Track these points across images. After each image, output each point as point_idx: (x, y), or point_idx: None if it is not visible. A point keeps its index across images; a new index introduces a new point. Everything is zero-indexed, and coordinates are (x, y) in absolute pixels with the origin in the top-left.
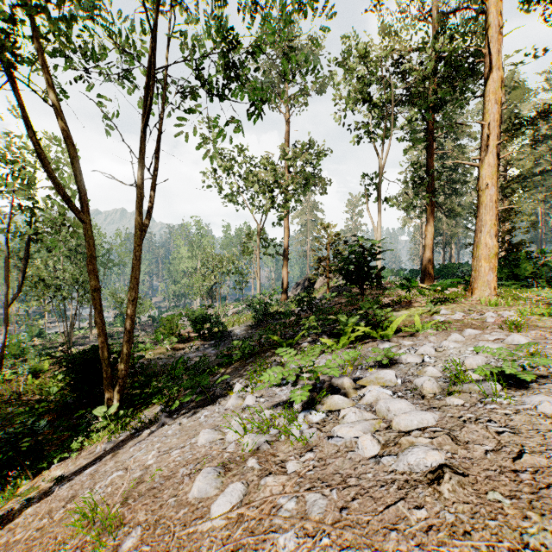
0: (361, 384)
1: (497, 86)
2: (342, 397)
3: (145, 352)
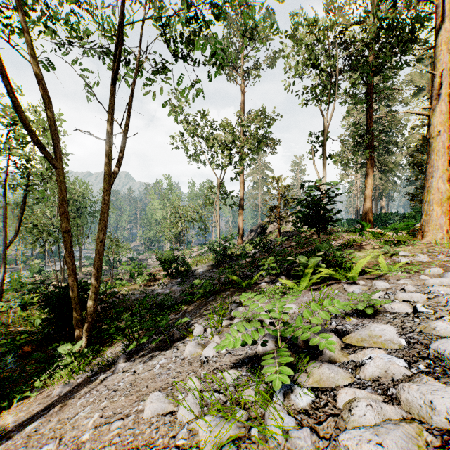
0: (350, 342)
1: (448, 36)
2: (334, 366)
3: (121, 288)
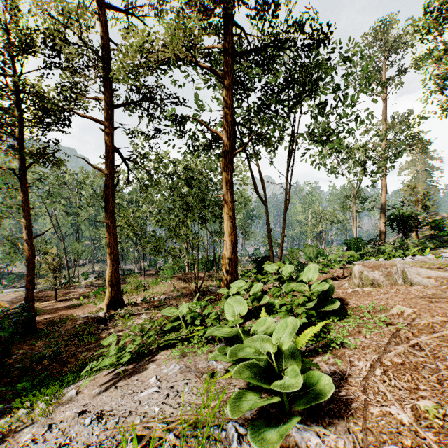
0: None
1: None
2: None
3: None
